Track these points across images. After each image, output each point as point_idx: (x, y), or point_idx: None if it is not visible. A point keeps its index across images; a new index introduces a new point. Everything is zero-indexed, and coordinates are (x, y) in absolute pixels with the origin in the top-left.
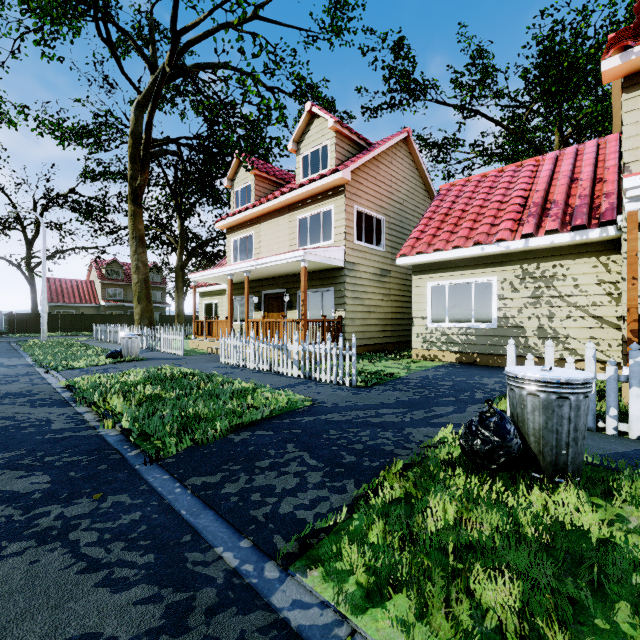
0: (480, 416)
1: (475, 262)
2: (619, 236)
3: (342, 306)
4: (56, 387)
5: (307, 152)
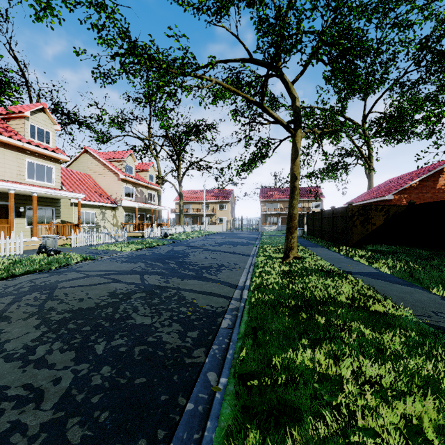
0: (166, 233)
1: (92, 206)
2: (115, 207)
3: (60, 217)
4: (136, 251)
5: (35, 125)
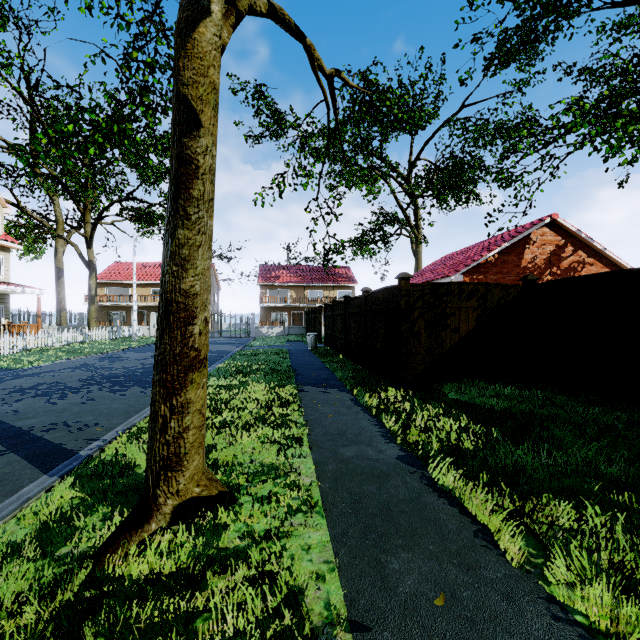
0: None
1: None
2: None
3: None
4: None
5: None
